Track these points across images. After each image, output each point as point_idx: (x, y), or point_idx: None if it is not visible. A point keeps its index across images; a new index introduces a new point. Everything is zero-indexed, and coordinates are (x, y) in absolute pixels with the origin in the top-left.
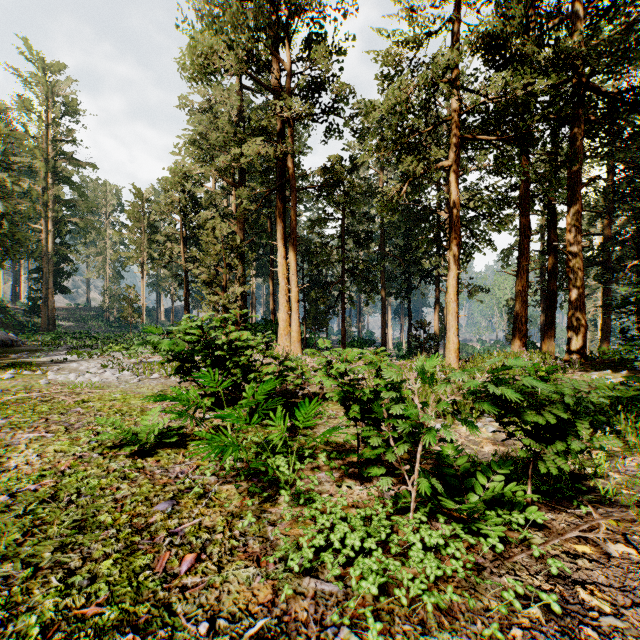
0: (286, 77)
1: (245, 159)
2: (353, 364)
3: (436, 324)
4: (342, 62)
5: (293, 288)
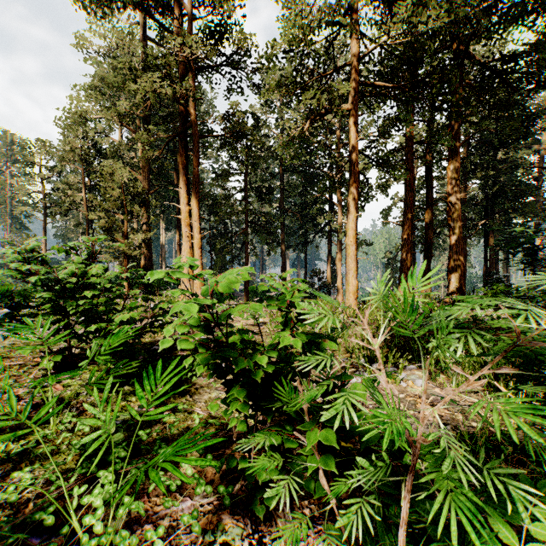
0: (188, 22)
1: (141, 95)
2: None
3: (329, 273)
4: (244, 15)
5: (196, 234)
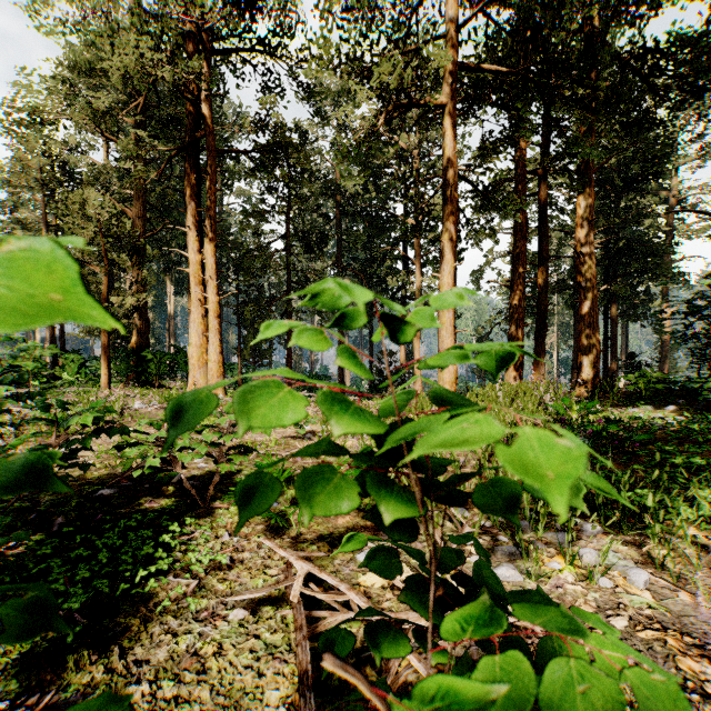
0: None
1: (118, 72)
2: None
3: (403, 355)
4: None
5: (211, 296)
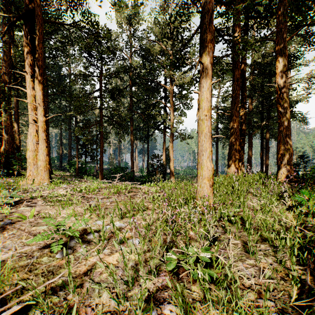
0: None
1: None
2: (94, 194)
3: (164, 157)
4: None
5: (39, 117)
